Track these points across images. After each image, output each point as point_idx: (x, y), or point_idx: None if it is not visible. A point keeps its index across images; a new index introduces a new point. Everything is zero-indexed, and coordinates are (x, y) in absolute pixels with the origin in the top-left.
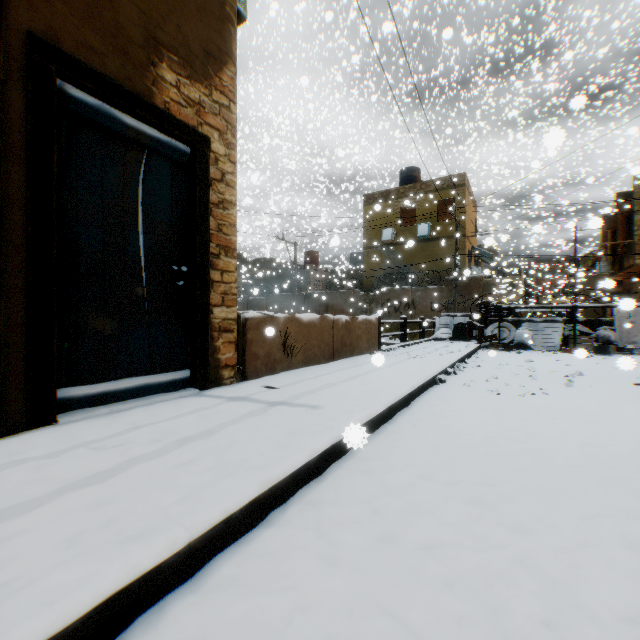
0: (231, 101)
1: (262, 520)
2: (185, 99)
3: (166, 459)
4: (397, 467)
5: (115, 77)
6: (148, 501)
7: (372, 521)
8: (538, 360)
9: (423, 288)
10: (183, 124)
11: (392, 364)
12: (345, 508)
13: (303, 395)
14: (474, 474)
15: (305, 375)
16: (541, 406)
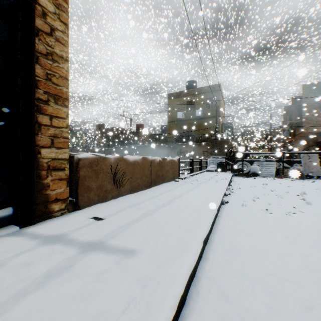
0: None
1: None
2: None
3: None
4: None
5: None
6: None
7: None
8: (269, 183)
9: (199, 143)
10: None
11: (190, 189)
12: None
13: (122, 230)
14: None
15: (129, 202)
16: (311, 226)
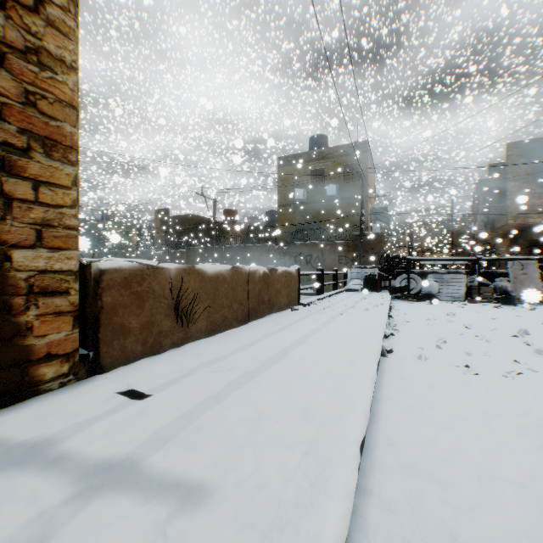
0: None
1: None
2: None
3: None
4: None
5: None
6: None
7: None
8: (458, 313)
9: (331, 243)
10: None
11: (321, 326)
12: None
13: (183, 425)
14: None
15: (205, 354)
16: None
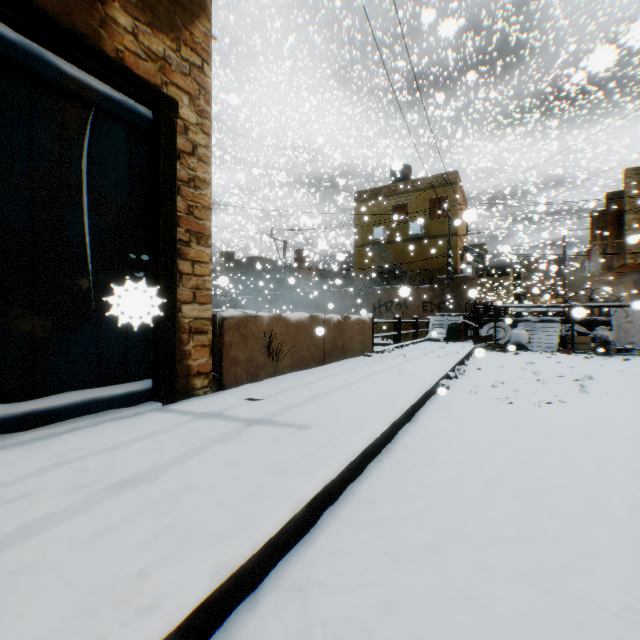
0: (204, 62)
1: (218, 628)
2: (145, 51)
3: (82, 523)
4: (411, 515)
5: (47, 8)
6: (12, 628)
7: (387, 625)
8: (539, 362)
9: (415, 287)
10: (142, 80)
11: (389, 368)
12: (345, 598)
13: (289, 409)
14: (515, 525)
15: (292, 382)
16: (563, 418)
